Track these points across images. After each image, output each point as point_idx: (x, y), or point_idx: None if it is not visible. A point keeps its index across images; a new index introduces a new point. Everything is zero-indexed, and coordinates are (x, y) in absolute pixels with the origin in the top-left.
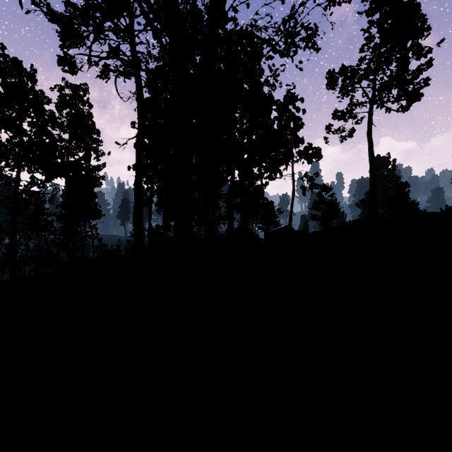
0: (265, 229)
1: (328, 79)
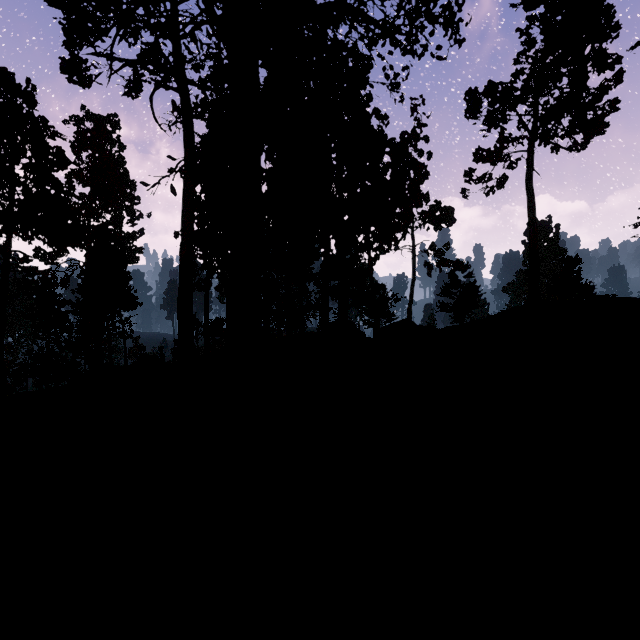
0: (375, 323)
1: (468, 103)
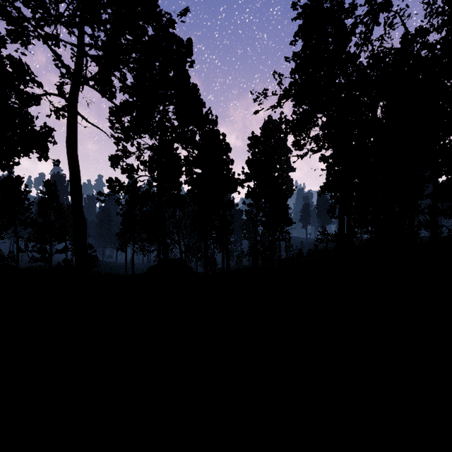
0: None
1: None
